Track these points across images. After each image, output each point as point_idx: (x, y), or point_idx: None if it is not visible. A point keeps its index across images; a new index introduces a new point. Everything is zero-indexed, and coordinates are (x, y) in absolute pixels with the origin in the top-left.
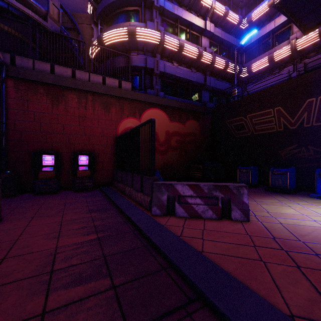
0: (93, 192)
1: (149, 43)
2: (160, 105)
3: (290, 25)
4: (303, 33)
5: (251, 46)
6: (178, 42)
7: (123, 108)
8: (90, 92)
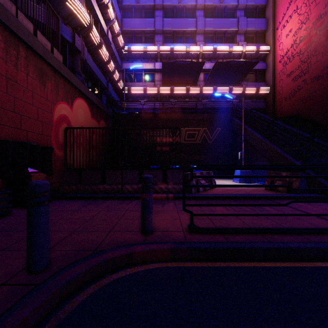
0: (70, 201)
1: (77, 18)
2: (86, 97)
3: (153, 73)
4: (164, 84)
5: (127, 71)
6: (99, 37)
7: (58, 86)
8: (22, 42)
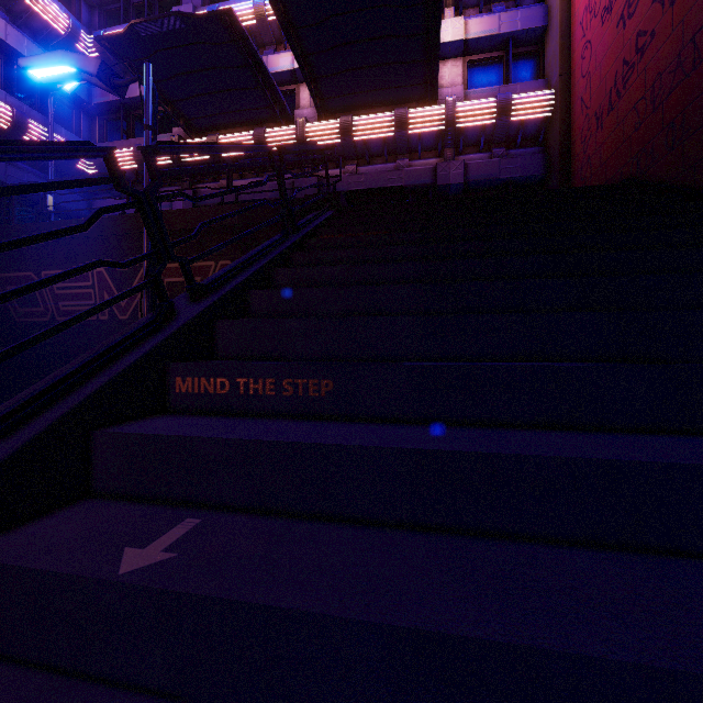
0: None
1: None
2: None
3: None
4: (186, 132)
5: (111, 109)
6: None
7: None
8: None
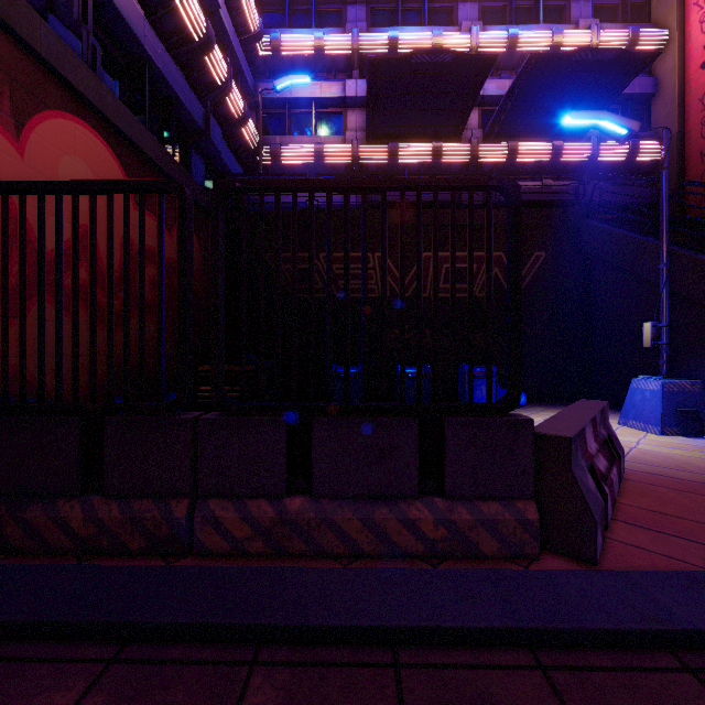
0: None
1: None
2: (106, 124)
3: (341, 110)
4: (371, 138)
5: (271, 105)
6: None
7: None
8: None
